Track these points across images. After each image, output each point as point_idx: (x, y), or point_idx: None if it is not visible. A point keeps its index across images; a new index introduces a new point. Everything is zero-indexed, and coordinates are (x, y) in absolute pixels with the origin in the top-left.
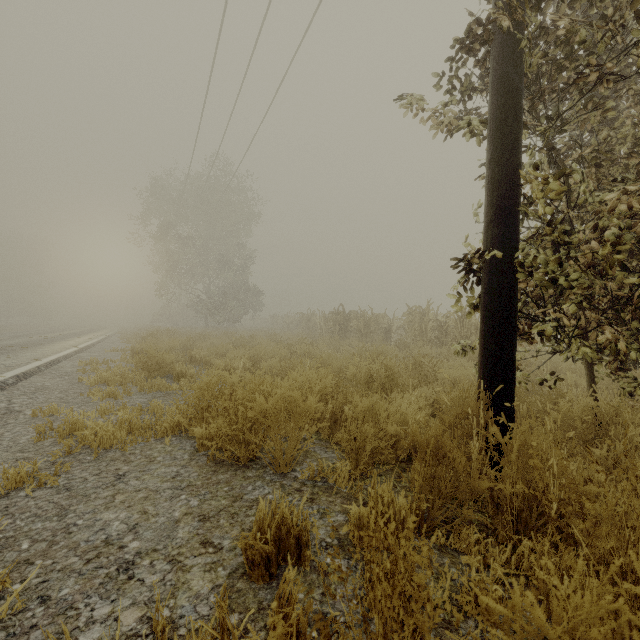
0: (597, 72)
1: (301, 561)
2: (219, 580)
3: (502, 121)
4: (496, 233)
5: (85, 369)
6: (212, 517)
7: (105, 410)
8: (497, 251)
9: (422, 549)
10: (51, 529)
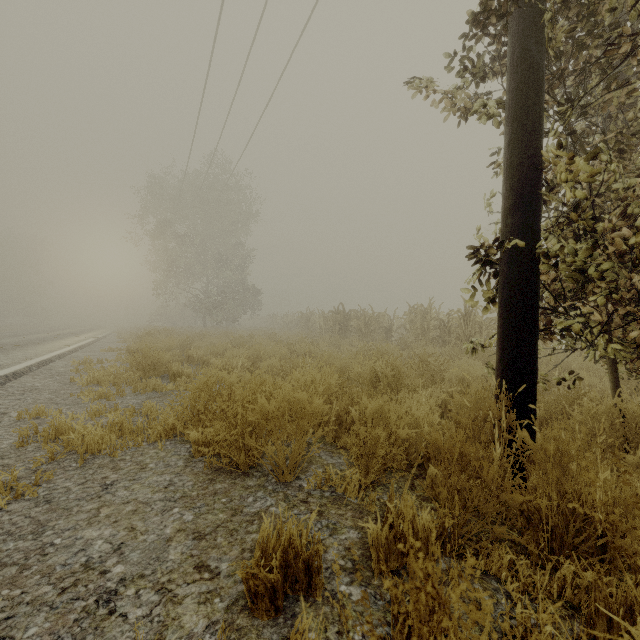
0: (630, 43)
1: (311, 590)
2: (216, 615)
3: (522, 100)
4: (516, 221)
5: (78, 369)
6: (208, 534)
7: (95, 412)
8: (518, 240)
9: (485, 603)
10: (24, 550)
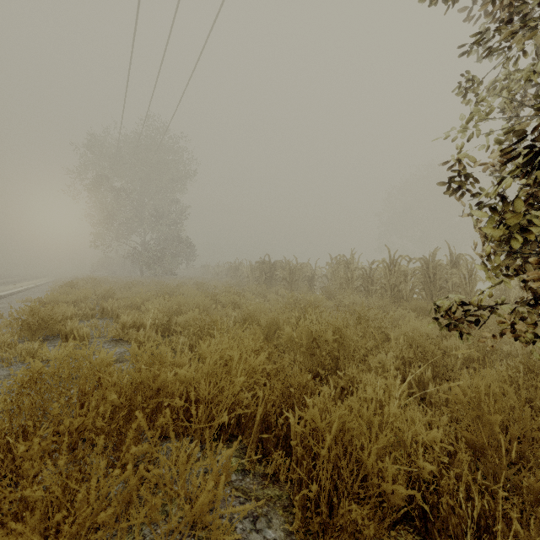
0: None
1: None
2: None
3: None
4: None
5: None
6: None
7: None
8: None
9: None
10: None
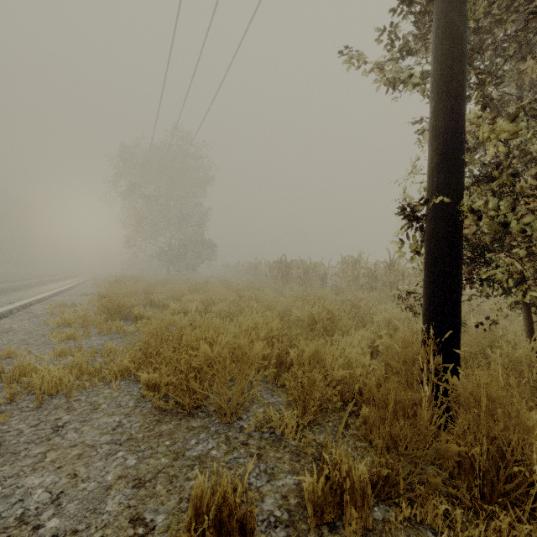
0: None
1: None
2: None
3: (447, 68)
4: (441, 179)
5: (53, 312)
6: (148, 481)
7: (61, 352)
8: (443, 196)
9: None
10: None
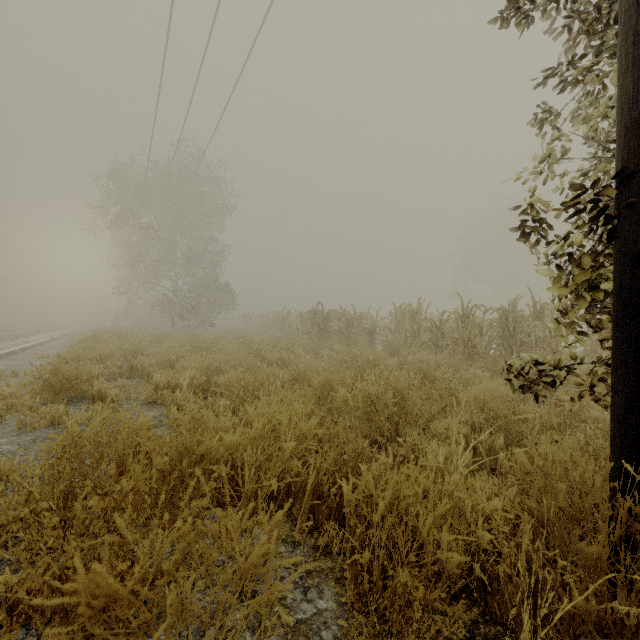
0: None
1: None
2: None
3: None
4: None
5: None
6: None
7: None
8: None
9: None
10: None
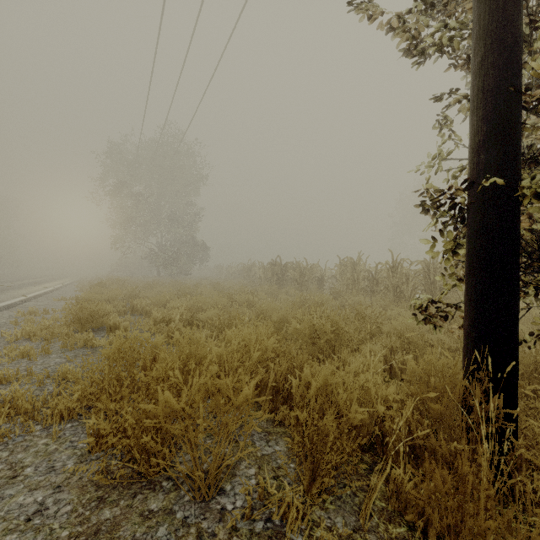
0: None
1: None
2: None
3: (499, 10)
4: (492, 156)
5: (17, 321)
6: None
7: (2, 378)
8: (497, 178)
9: None
10: None
